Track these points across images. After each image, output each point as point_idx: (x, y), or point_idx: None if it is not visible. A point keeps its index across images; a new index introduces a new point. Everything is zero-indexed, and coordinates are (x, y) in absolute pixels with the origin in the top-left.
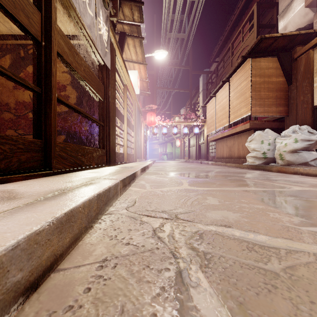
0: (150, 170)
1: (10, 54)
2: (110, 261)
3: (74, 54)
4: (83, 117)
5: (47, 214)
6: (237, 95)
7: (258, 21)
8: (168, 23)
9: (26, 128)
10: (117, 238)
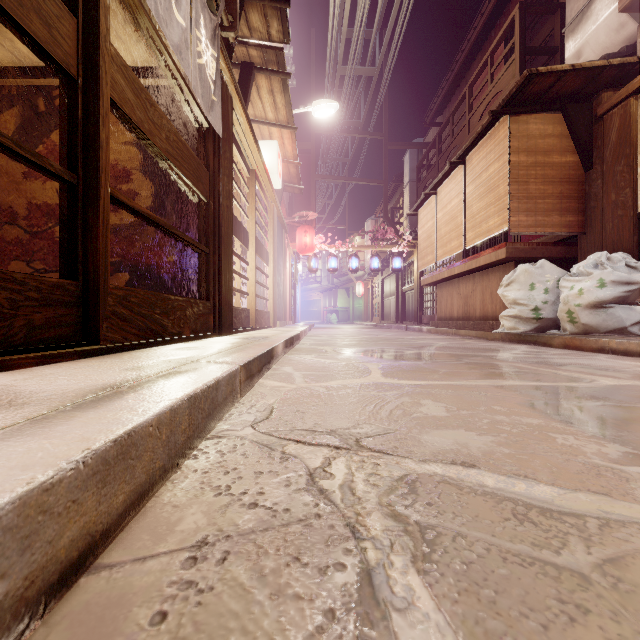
0: (303, 343)
1: (16, 107)
2: (213, 546)
3: (145, 104)
4: (167, 236)
5: (74, 443)
6: (481, 191)
7: (523, 40)
8: (339, 46)
9: (50, 257)
10: (231, 492)
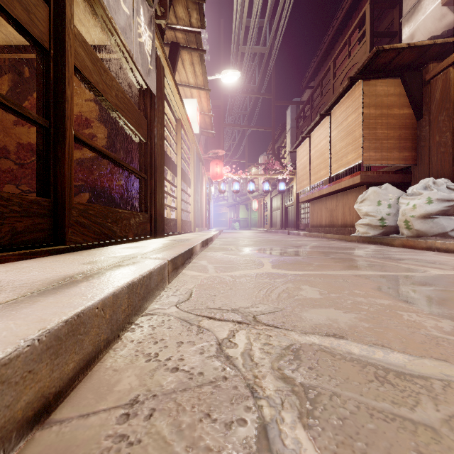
0: (215, 243)
1: (9, 74)
2: (142, 404)
3: (100, 70)
4: (117, 166)
5: (33, 323)
6: (342, 134)
7: (372, 27)
8: (241, 31)
9: (33, 182)
10: (158, 358)
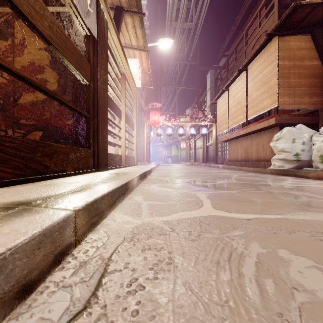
0: (152, 175)
1: None
2: None
3: None
4: (65, 108)
5: None
6: (258, 85)
7: None
8: (173, 11)
9: None
10: None
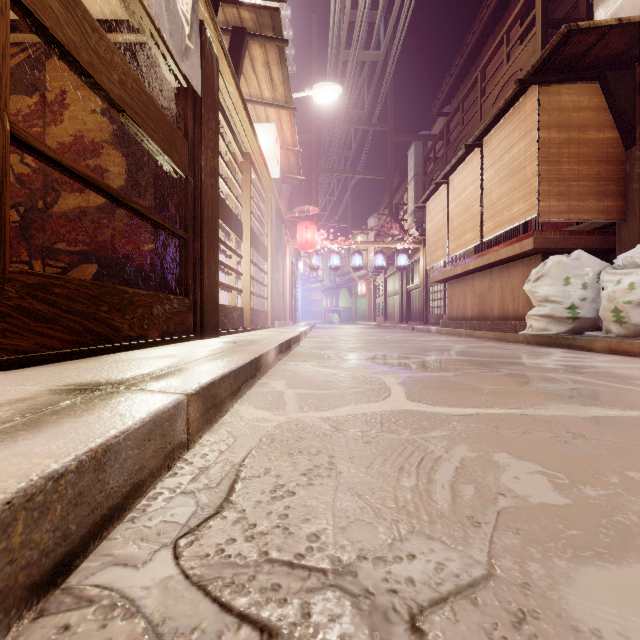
0: (302, 346)
1: None
2: None
3: (83, 25)
4: (141, 220)
5: None
6: (502, 175)
7: (545, 11)
8: (342, 29)
9: None
10: None
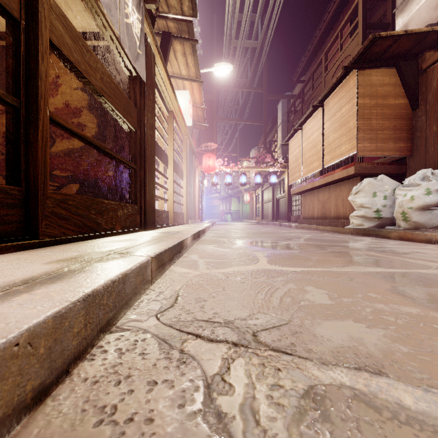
0: (207, 236)
1: None
2: None
3: (82, 50)
4: (106, 157)
5: None
6: (335, 126)
7: (364, 18)
8: (233, 26)
9: None
10: (115, 418)
